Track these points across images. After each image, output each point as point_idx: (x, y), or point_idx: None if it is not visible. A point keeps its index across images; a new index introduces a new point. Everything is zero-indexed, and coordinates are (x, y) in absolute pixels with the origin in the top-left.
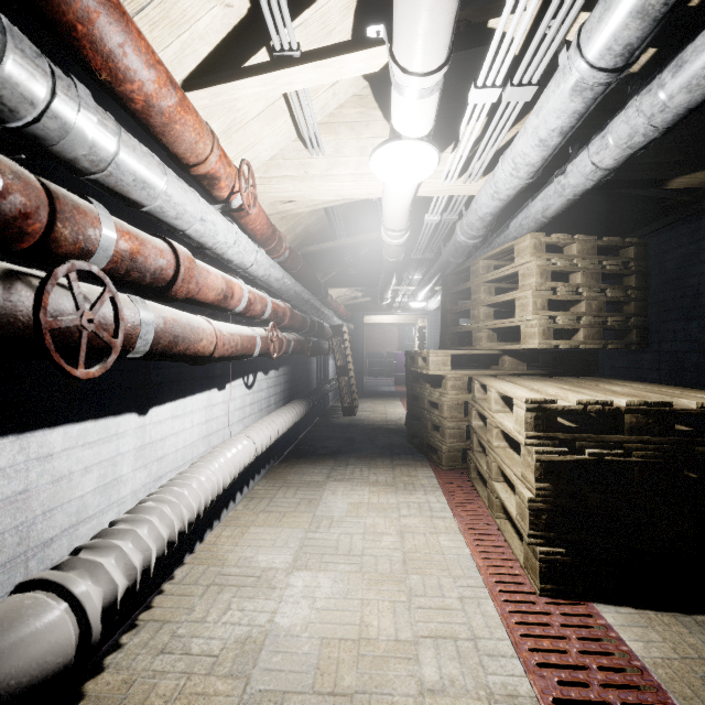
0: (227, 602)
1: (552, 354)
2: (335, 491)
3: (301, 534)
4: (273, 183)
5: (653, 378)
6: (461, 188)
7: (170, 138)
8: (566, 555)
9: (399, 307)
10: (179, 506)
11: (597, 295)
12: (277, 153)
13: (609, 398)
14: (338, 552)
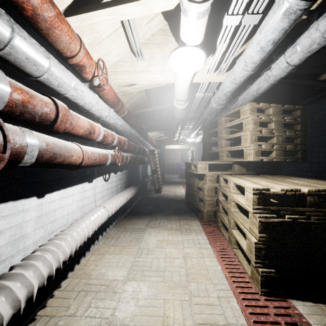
0: (89, 302)
1: (257, 163)
2: (150, 234)
3: (132, 259)
4: (118, 74)
5: (308, 175)
6: (215, 78)
7: (52, 38)
8: (275, 273)
9: (181, 141)
10: (57, 253)
11: (282, 134)
12: (119, 59)
13: (297, 187)
14: (151, 269)
